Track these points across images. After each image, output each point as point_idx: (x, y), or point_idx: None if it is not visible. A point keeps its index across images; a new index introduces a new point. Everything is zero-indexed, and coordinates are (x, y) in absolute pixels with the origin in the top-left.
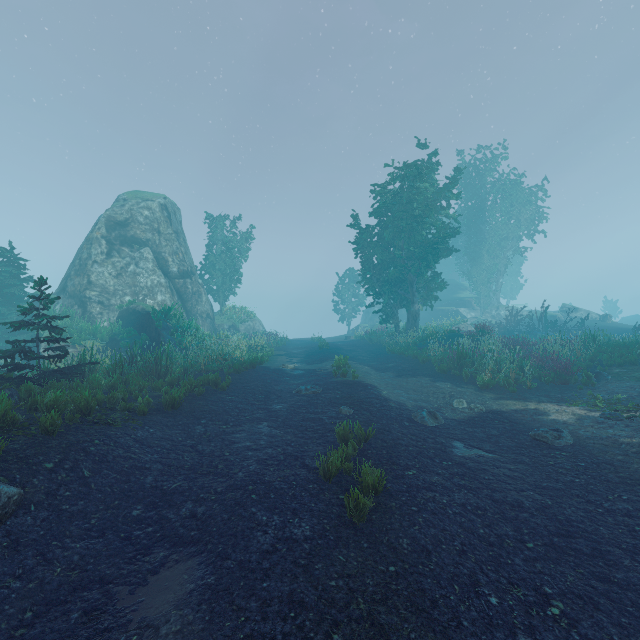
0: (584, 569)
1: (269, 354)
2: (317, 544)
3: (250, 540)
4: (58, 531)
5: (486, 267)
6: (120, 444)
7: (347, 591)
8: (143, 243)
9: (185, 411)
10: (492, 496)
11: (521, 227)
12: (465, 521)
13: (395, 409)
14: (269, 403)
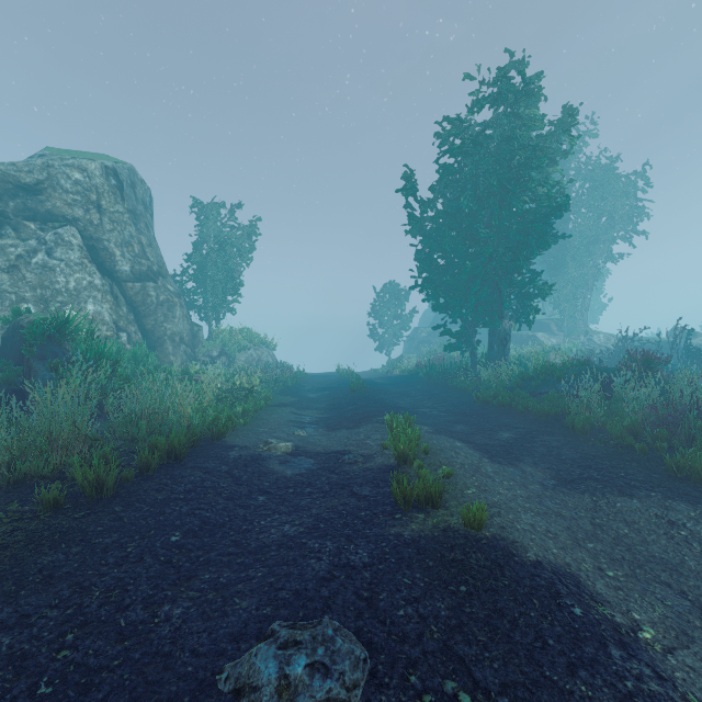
0: None
1: (257, 406)
2: None
3: None
4: None
5: (571, 278)
6: None
7: None
8: (67, 221)
9: None
10: None
11: (615, 226)
12: None
13: None
14: None
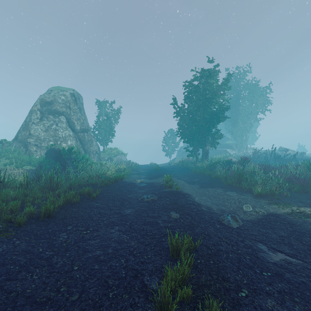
0: None
1: (127, 173)
2: None
3: None
4: None
5: (240, 128)
6: None
7: None
8: (60, 113)
9: (59, 218)
10: None
11: (258, 107)
12: None
13: (207, 213)
14: (122, 208)
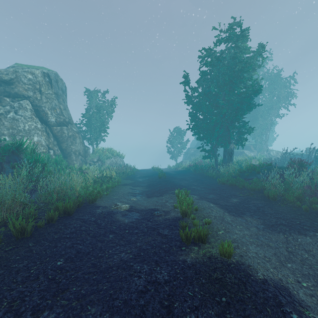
0: None
1: (113, 185)
2: None
3: None
4: None
5: (260, 125)
6: None
7: None
8: (24, 97)
9: None
10: None
11: (280, 101)
12: None
13: None
14: None
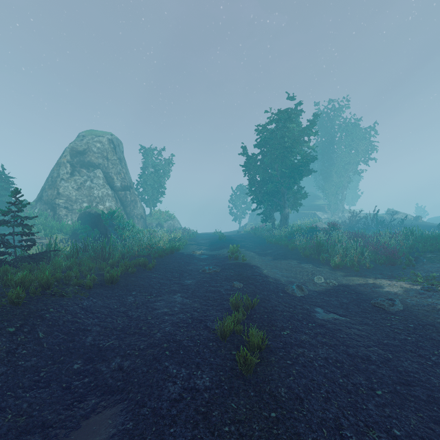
0: (423, 413)
1: (184, 243)
2: (214, 393)
3: (162, 390)
4: (13, 383)
5: (335, 183)
6: (69, 311)
7: (238, 436)
8: (96, 166)
9: (121, 285)
10: (347, 351)
11: (359, 155)
12: (328, 372)
13: (273, 283)
14: (182, 279)
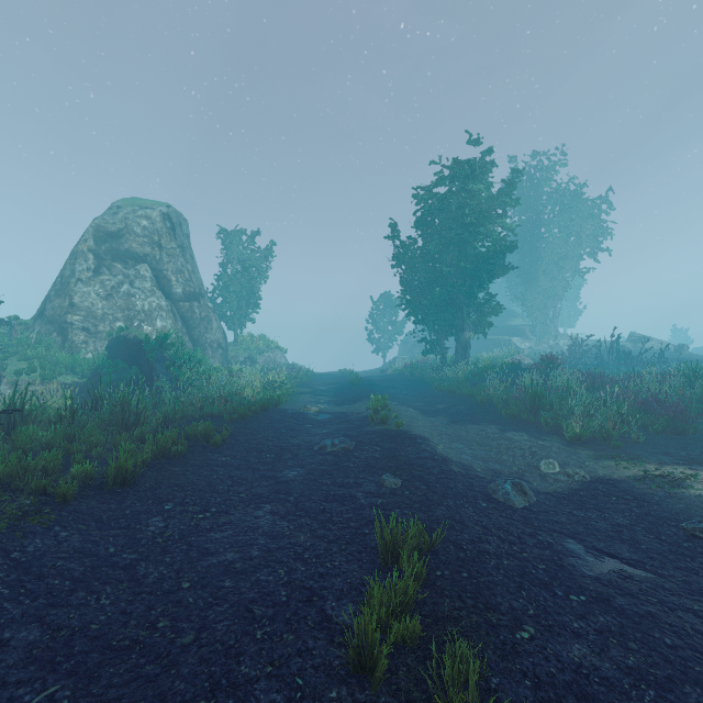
0: None
1: (289, 392)
2: None
3: None
4: None
5: (542, 290)
6: None
7: None
8: (140, 258)
9: (145, 487)
10: None
11: (582, 244)
12: None
13: (461, 477)
14: (279, 467)
